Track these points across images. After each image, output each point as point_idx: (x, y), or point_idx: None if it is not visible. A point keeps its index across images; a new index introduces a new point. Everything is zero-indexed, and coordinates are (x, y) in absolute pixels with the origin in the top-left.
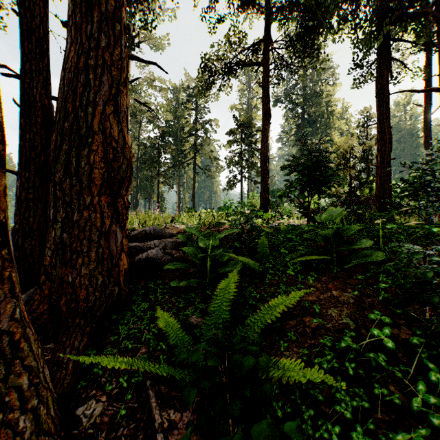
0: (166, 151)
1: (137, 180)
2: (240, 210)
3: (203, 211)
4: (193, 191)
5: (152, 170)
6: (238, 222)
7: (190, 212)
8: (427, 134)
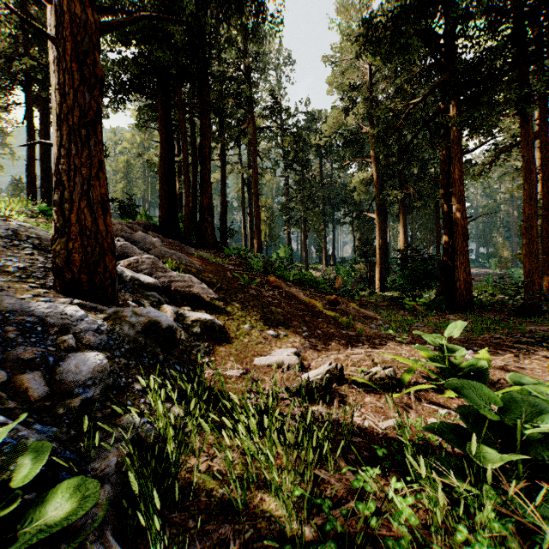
0: None
1: None
2: None
3: None
4: None
5: None
6: None
7: None
8: None
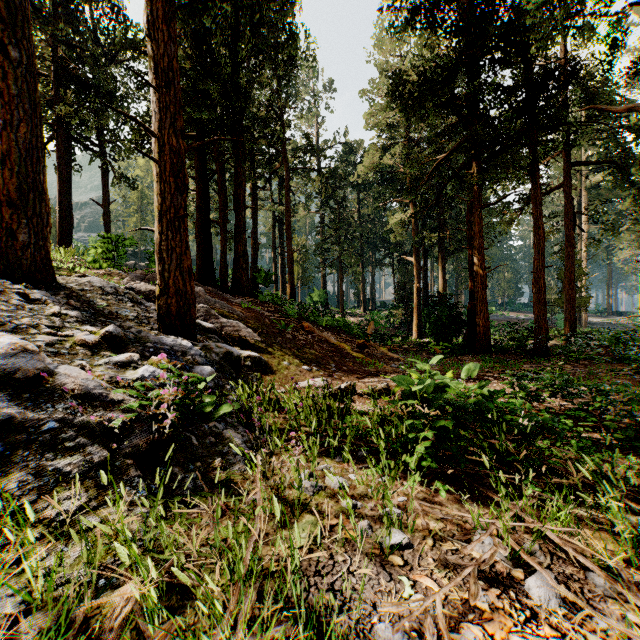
0: None
1: None
2: None
3: None
4: None
5: None
6: None
7: None
8: None
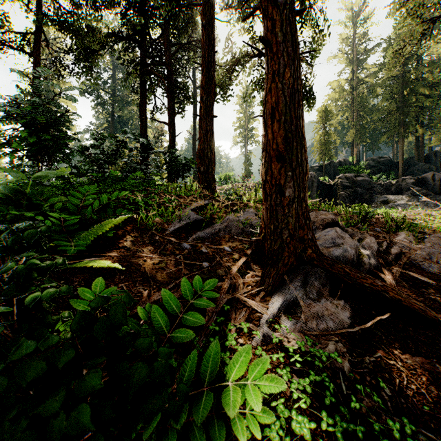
0: None
1: None
2: None
3: None
4: None
5: None
6: None
7: None
8: (194, 154)
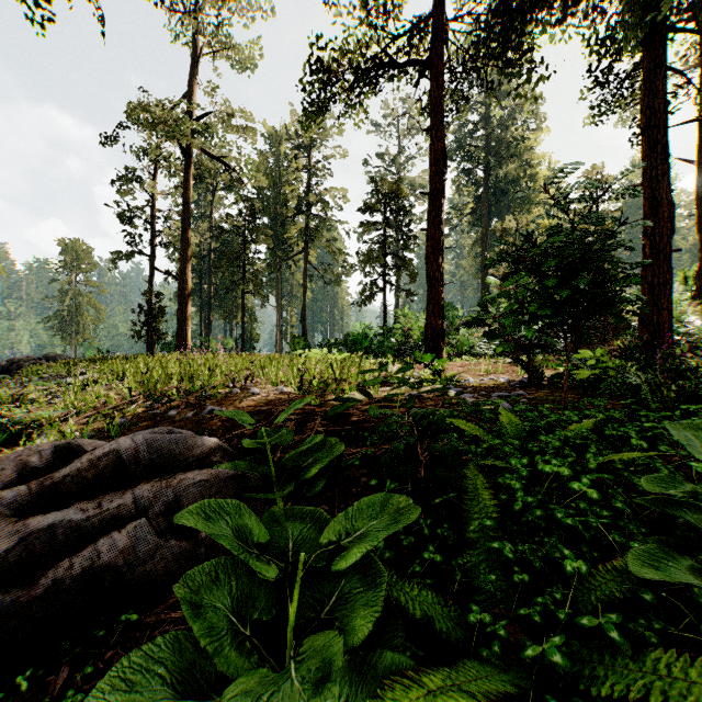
0: (257, 239)
1: (210, 288)
2: (384, 341)
3: (315, 351)
4: (303, 307)
5: (234, 272)
6: (388, 395)
7: (296, 342)
8: None
